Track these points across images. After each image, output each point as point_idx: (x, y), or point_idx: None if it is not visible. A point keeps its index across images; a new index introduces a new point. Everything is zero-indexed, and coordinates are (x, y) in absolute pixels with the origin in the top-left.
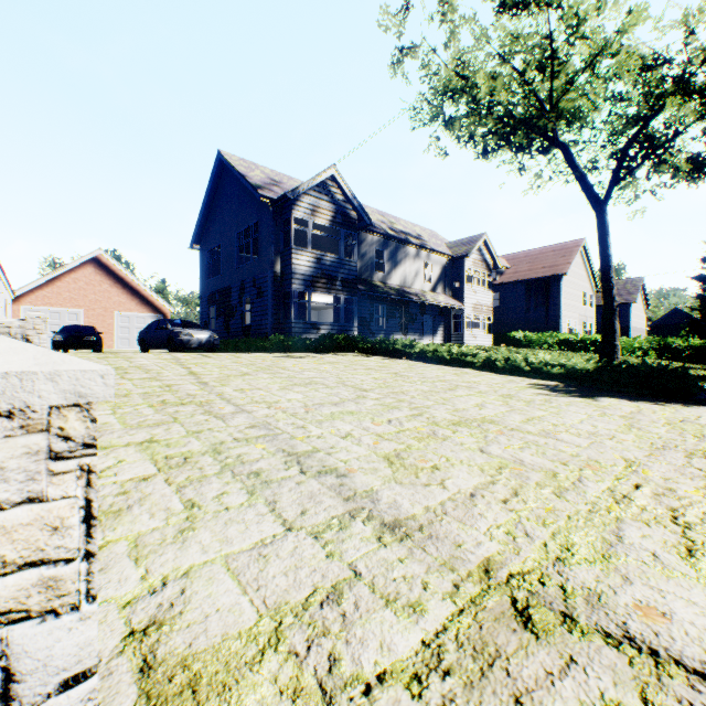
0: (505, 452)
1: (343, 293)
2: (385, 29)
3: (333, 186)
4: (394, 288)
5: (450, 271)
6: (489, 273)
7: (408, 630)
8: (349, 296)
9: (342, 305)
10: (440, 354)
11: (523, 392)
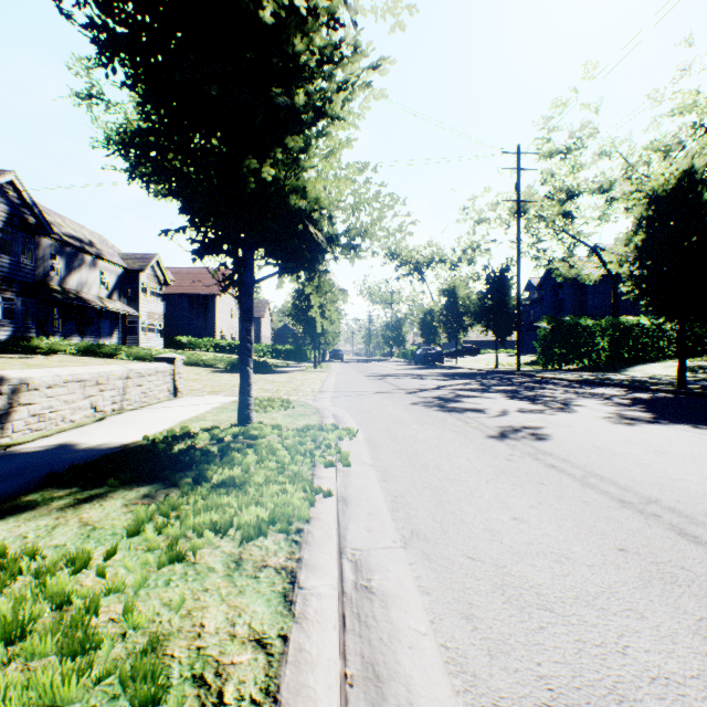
0: (207, 384)
1: (21, 296)
2: (78, 73)
3: (10, 189)
4: (73, 293)
5: (126, 281)
6: (161, 286)
7: (204, 394)
8: (28, 298)
9: (20, 307)
10: (145, 355)
11: (204, 372)
